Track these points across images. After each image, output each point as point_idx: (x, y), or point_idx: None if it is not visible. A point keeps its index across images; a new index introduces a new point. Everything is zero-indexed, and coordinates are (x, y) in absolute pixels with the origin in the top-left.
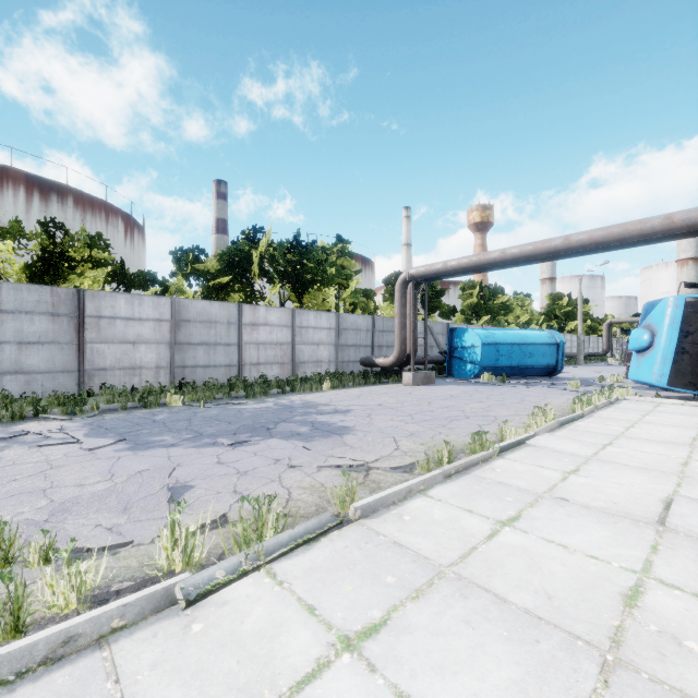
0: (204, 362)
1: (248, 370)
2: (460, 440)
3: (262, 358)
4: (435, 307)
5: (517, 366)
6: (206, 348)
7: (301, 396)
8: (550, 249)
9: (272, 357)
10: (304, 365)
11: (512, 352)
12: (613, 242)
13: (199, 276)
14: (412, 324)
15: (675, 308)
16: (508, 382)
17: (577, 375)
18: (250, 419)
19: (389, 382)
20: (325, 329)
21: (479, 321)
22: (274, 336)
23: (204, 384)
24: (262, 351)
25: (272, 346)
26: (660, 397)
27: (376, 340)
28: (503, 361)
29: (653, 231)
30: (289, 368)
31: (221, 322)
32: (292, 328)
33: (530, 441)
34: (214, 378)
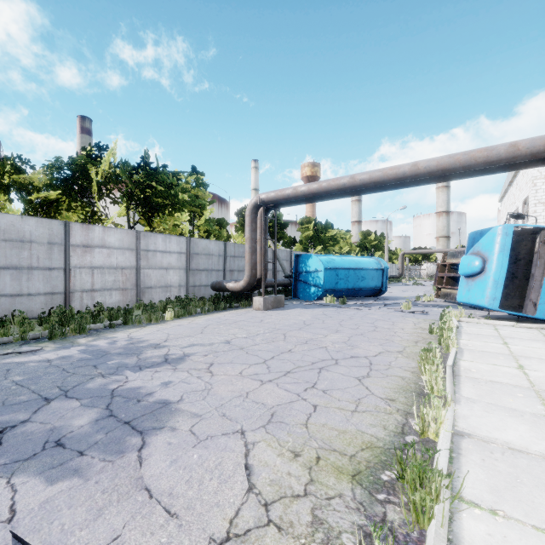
0: (12, 290)
1: (78, 297)
2: (352, 427)
3: (97, 283)
4: (280, 237)
5: (352, 289)
6: (15, 273)
7: (132, 331)
8: (398, 175)
9: (111, 282)
10: (151, 291)
11: (348, 276)
12: (459, 169)
13: (20, 189)
14: (263, 249)
15: (505, 236)
16: (347, 303)
17: (394, 295)
18: (3, 393)
19: (240, 306)
20: (175, 254)
21: (314, 250)
22: (113, 259)
23: (3, 319)
24: (97, 276)
25: (111, 270)
26: (491, 319)
27: (228, 265)
28: (341, 284)
29: (499, 159)
30: (133, 293)
31: (39, 241)
32: (137, 252)
33: (459, 423)
34: (27, 310)
